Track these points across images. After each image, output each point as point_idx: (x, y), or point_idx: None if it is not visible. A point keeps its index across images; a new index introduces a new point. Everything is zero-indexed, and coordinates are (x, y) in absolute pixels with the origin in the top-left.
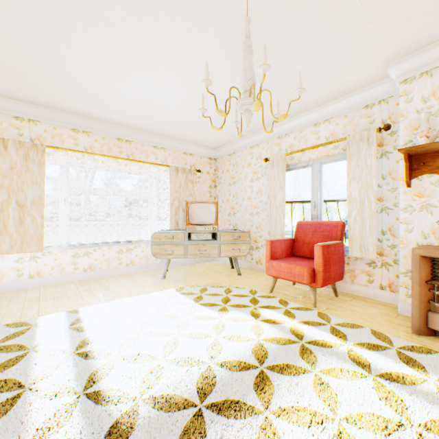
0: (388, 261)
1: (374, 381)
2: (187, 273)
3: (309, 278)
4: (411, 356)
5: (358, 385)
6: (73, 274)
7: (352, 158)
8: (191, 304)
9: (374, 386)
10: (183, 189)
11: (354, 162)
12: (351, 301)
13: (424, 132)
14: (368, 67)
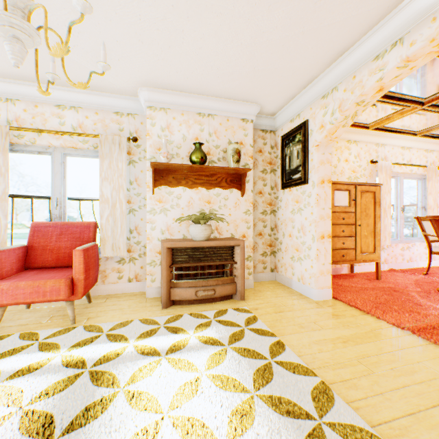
0: (136, 256)
1: (167, 360)
2: None
3: (69, 290)
4: (173, 325)
5: (159, 372)
6: None
7: (105, 158)
8: None
9: (169, 364)
10: None
11: (107, 162)
12: (107, 302)
13: (166, 153)
14: (126, 78)
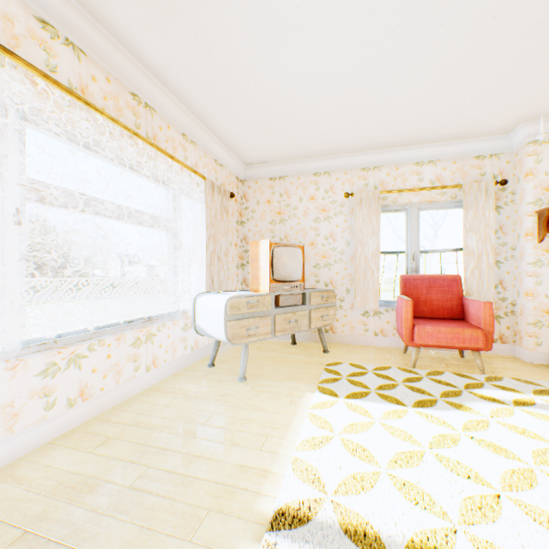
0: (499, 314)
1: None
2: (254, 363)
3: (485, 341)
4: None
5: None
6: (42, 424)
7: (469, 208)
8: (400, 411)
9: None
10: (218, 222)
11: (471, 212)
12: (482, 359)
13: None
14: (513, 117)
